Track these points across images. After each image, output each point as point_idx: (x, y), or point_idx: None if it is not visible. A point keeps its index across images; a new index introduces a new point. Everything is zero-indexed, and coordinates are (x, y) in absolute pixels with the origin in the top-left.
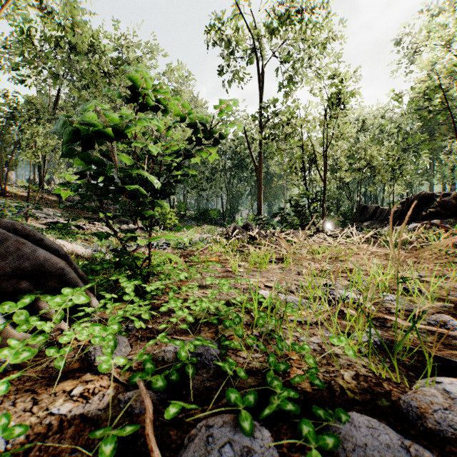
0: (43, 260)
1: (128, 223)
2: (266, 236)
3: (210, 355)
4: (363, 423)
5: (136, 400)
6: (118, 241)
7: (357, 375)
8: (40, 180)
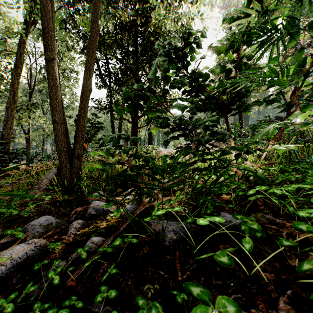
0: None
1: None
2: None
3: None
4: None
5: None
6: None
7: None
8: None
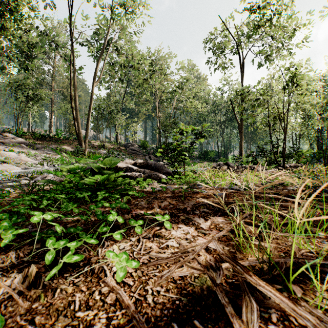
0: (168, 171)
1: (159, 161)
2: (238, 169)
3: (199, 184)
4: (214, 186)
5: (189, 185)
6: (172, 169)
7: (220, 187)
8: (116, 138)
